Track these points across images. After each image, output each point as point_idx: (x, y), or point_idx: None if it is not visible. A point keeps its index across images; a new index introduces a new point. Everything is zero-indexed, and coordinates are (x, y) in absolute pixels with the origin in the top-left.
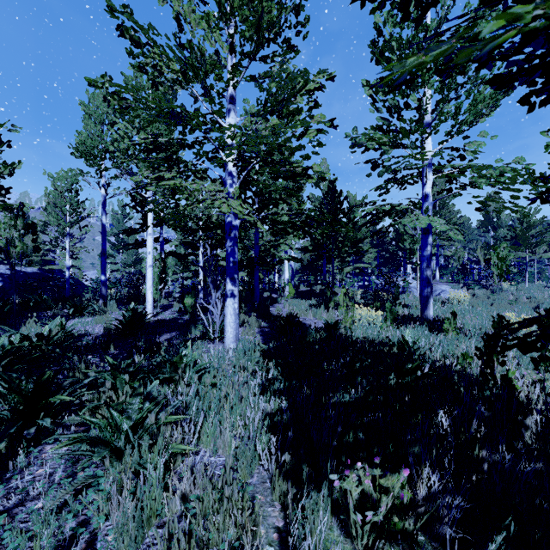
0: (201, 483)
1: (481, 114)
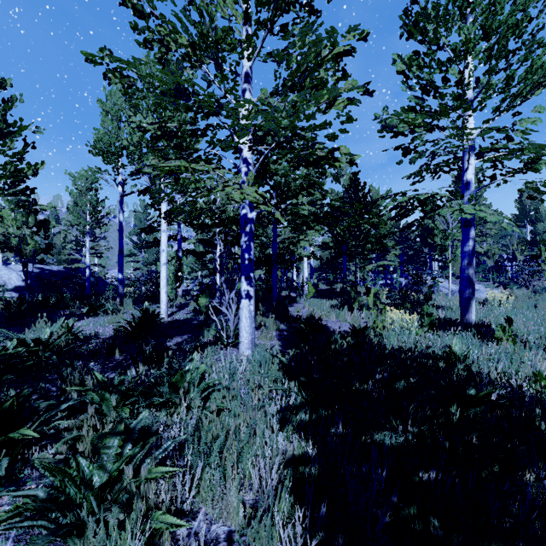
0: None
1: (538, 85)
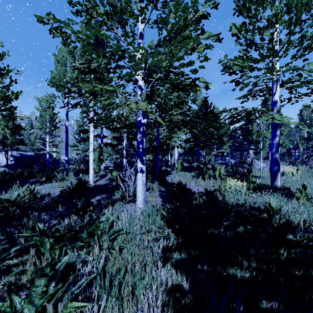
0: None
1: None
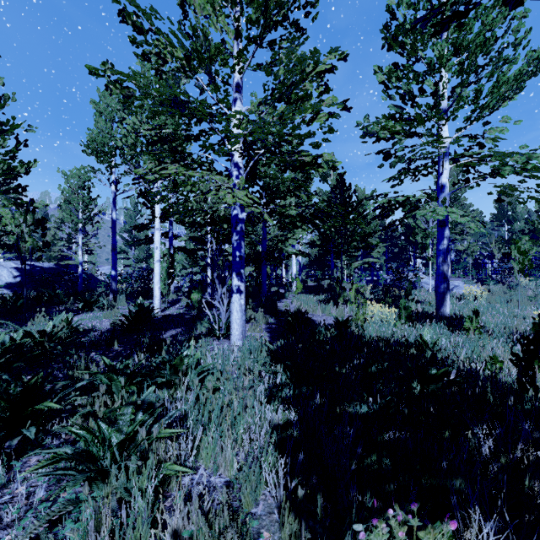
0: (194, 523)
1: (504, 98)
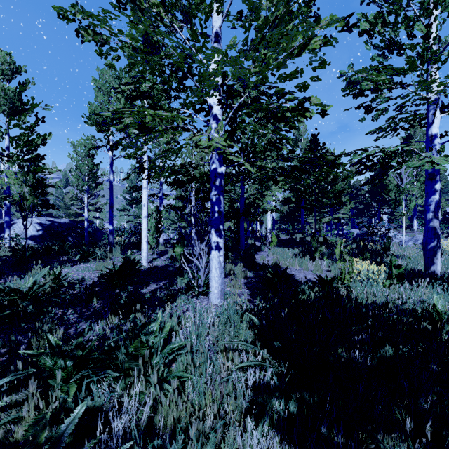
0: None
1: None
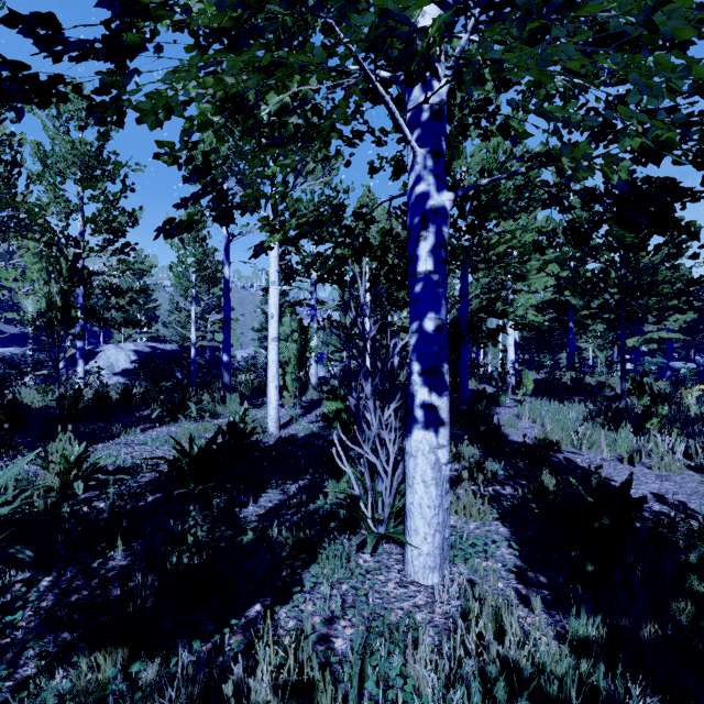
0: None
1: None
